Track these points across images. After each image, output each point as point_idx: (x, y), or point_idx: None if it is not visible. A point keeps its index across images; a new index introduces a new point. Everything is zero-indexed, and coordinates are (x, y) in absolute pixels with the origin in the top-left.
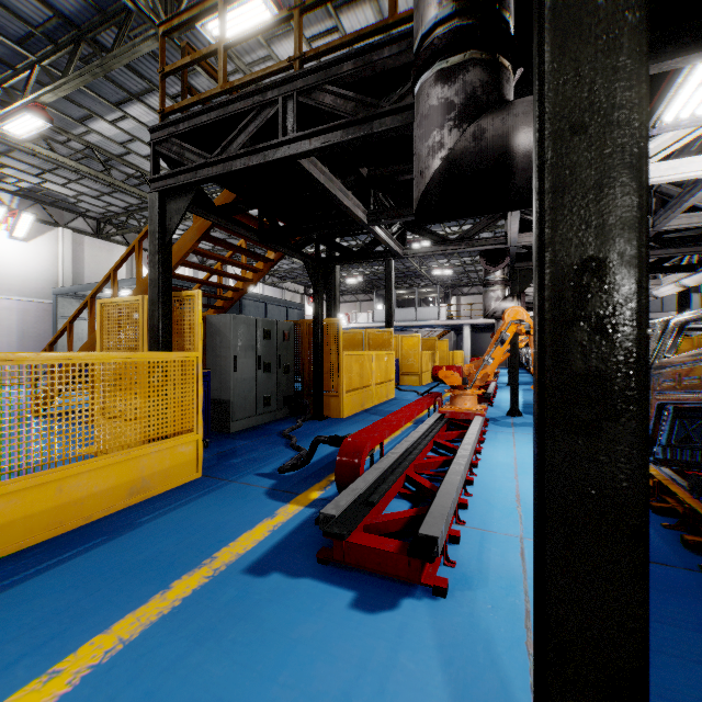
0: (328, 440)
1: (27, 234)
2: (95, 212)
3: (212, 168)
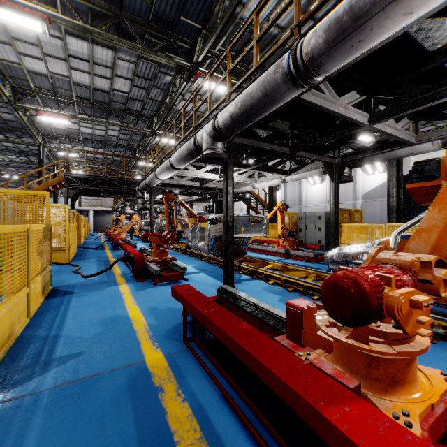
0: (108, 240)
1: None
2: None
3: (86, 187)
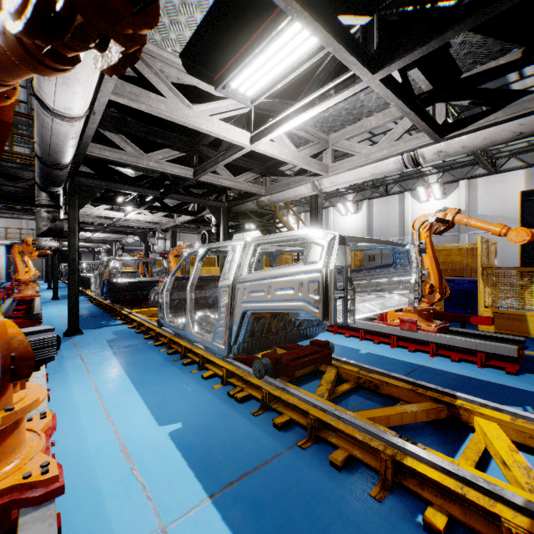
0: None
1: None
2: None
3: None
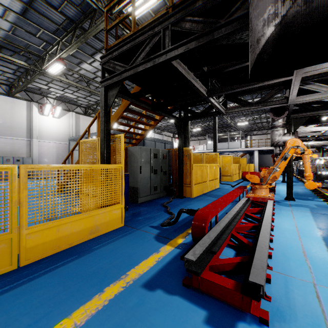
0: (187, 211)
1: (59, 115)
2: (84, 104)
3: (128, 72)
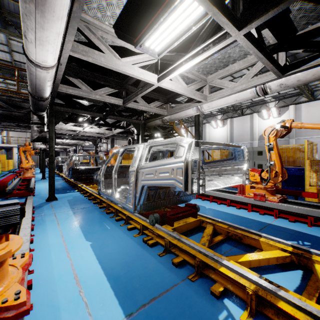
0: None
1: None
2: None
3: None
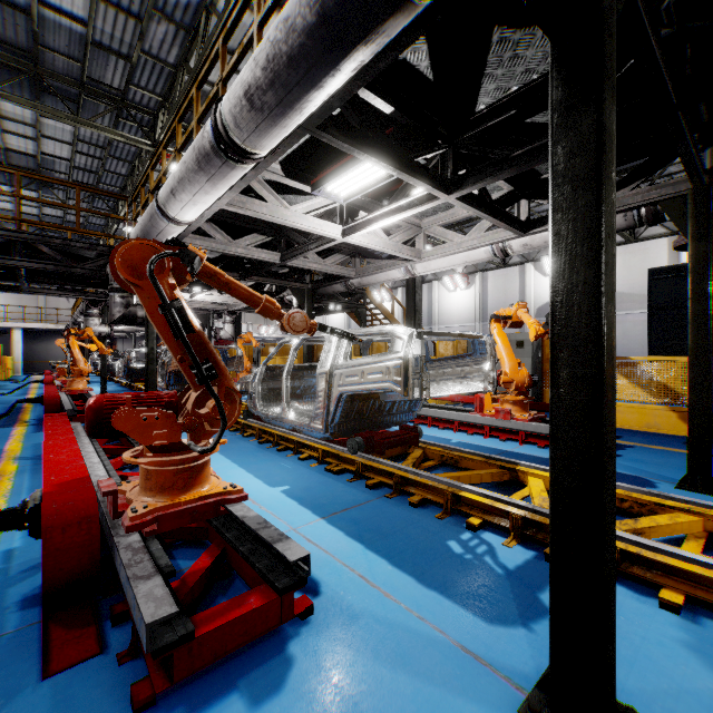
0: (27, 400)
1: None
2: None
3: None
